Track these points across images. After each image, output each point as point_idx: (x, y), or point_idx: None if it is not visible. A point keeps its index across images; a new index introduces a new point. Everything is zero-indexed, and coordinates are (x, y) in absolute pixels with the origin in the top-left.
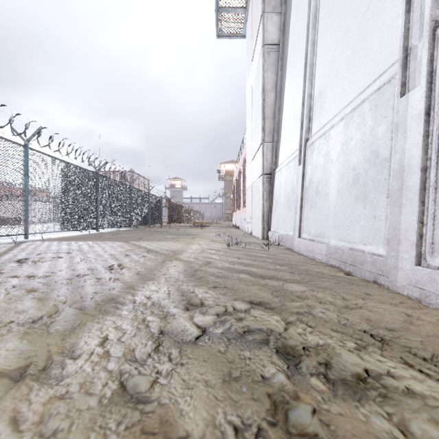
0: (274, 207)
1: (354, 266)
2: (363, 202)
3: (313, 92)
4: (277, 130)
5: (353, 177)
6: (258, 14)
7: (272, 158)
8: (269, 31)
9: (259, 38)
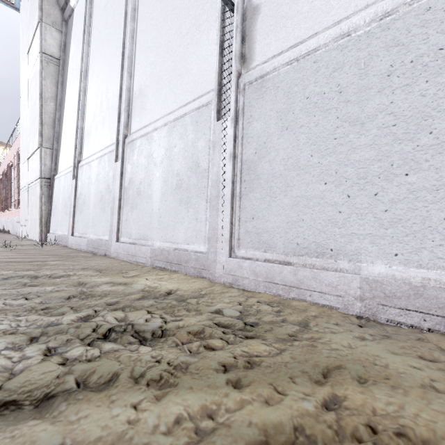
0: (53, 210)
1: (99, 248)
2: (104, 212)
3: (84, 127)
4: (57, 139)
5: (101, 197)
6: (36, 16)
7: (52, 164)
8: (48, 41)
9: (37, 40)
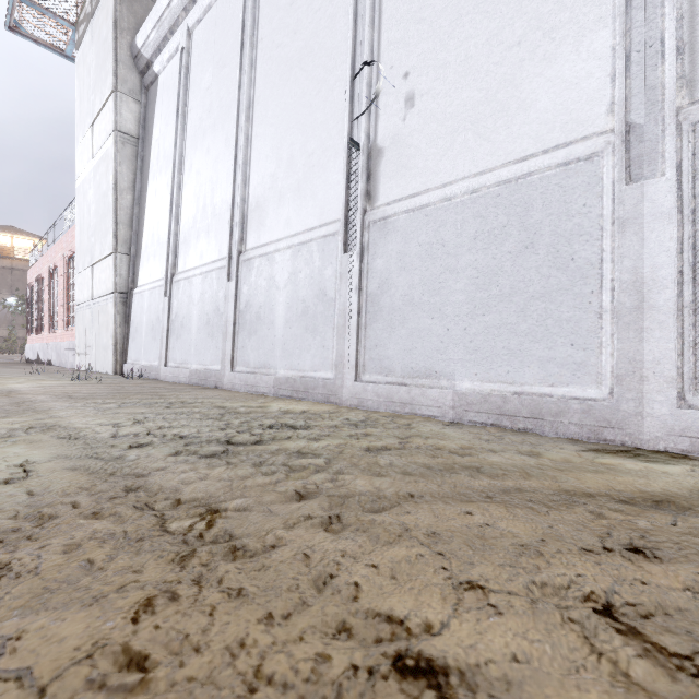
0: (132, 335)
1: (207, 380)
2: (212, 338)
3: (180, 233)
4: (136, 242)
5: (207, 320)
6: (108, 82)
7: (129, 274)
8: (124, 116)
9: (109, 114)
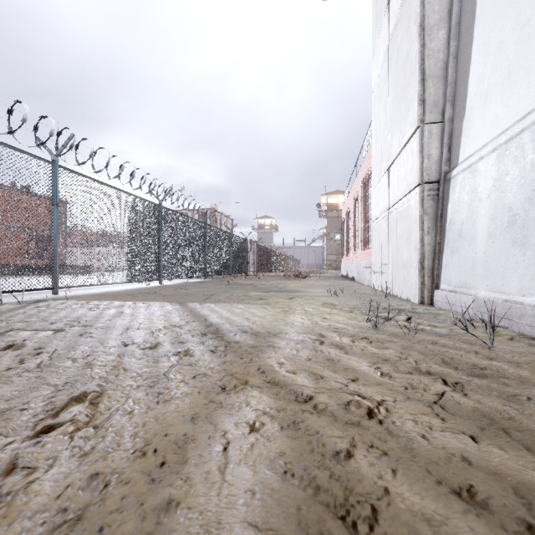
0: (449, 243)
1: None
2: None
3: None
4: (452, 97)
5: None
6: None
7: (441, 151)
8: None
9: None
